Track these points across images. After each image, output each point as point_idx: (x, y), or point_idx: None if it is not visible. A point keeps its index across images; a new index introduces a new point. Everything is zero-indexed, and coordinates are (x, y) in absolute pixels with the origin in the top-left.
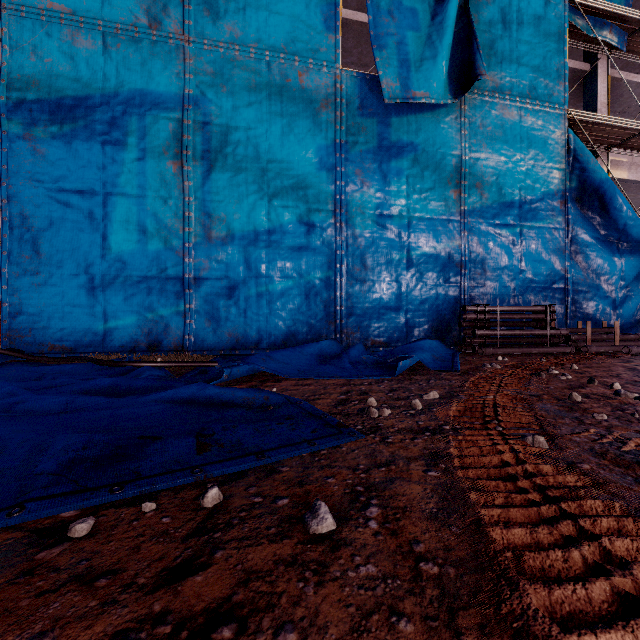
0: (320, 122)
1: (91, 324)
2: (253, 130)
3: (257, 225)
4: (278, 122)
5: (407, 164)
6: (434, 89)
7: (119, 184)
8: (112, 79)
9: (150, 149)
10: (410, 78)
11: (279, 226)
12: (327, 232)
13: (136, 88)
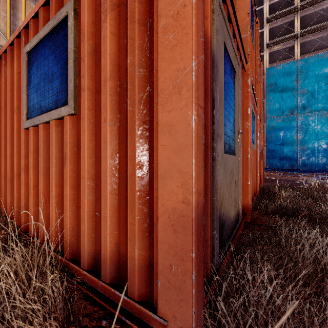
0: None
1: (280, 165)
2: (313, 128)
3: (314, 146)
4: (320, 125)
5: None
6: None
7: (285, 142)
8: (283, 125)
9: (290, 135)
10: None
11: (320, 145)
12: None
13: (288, 125)
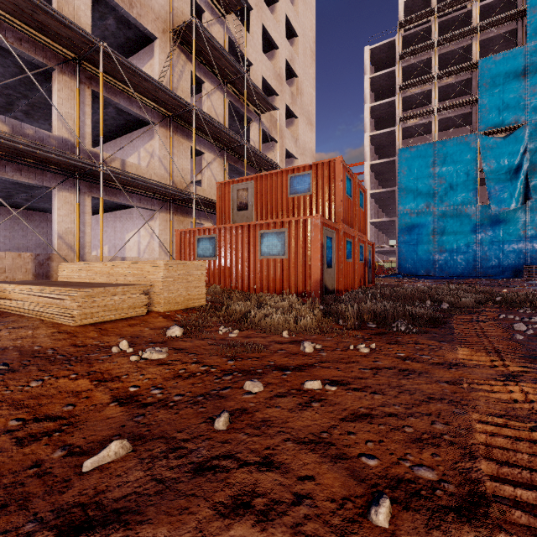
0: (471, 220)
1: (414, 270)
2: (452, 225)
3: (453, 247)
4: (459, 222)
5: (502, 226)
6: (511, 206)
7: (420, 242)
8: (418, 221)
9: (426, 234)
10: (502, 205)
11: (459, 247)
12: (474, 247)
13: (423, 222)
